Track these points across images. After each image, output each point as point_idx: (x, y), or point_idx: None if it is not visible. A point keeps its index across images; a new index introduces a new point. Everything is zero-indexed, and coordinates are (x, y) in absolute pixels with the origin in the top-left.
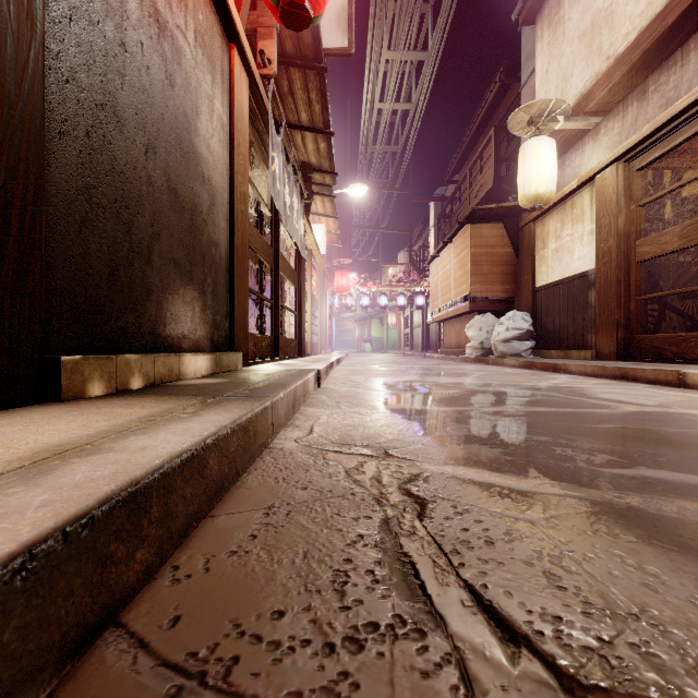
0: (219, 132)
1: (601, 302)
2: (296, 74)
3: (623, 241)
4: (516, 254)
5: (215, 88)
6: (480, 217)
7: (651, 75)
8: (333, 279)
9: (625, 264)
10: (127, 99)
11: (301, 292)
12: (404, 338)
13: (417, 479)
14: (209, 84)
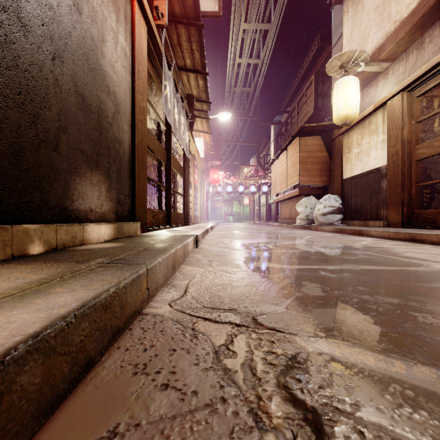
0: (123, 59)
1: (391, 188)
2: (182, 30)
3: (406, 146)
4: (330, 157)
5: (119, 26)
6: (306, 132)
7: (427, 31)
8: (208, 175)
9: (408, 161)
10: (32, 10)
11: (187, 182)
12: (254, 213)
13: (295, 366)
14: (114, 21)
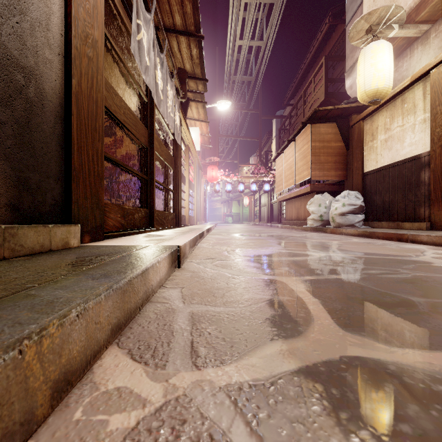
0: None
1: (437, 180)
2: None
3: None
4: (346, 147)
5: None
6: (319, 118)
7: None
8: (206, 172)
9: None
10: None
11: (178, 175)
12: (254, 214)
13: None
14: None
